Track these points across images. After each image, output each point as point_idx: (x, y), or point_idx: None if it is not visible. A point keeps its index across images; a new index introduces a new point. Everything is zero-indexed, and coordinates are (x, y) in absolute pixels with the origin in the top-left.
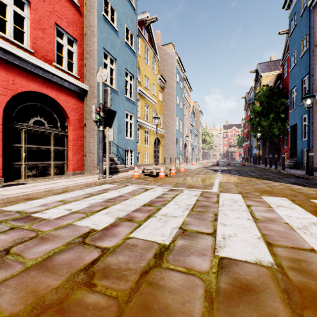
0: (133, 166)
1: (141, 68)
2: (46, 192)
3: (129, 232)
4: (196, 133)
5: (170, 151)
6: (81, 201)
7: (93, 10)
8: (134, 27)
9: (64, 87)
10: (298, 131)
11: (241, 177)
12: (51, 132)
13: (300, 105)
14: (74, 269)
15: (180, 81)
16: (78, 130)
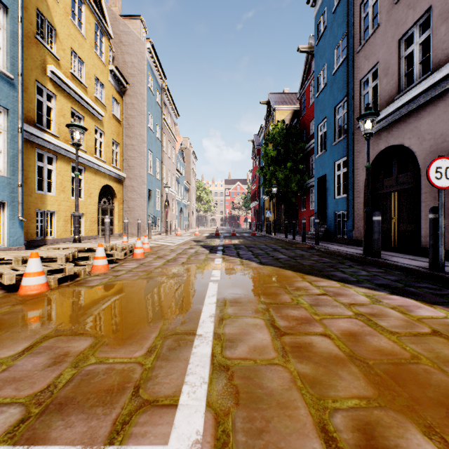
0: (3, 247)
1: (62, 29)
2: None
3: None
4: (188, 186)
5: (136, 212)
6: None
7: None
8: None
9: None
10: (329, 184)
11: (265, 269)
12: None
13: (332, 146)
14: None
15: (156, 91)
16: None
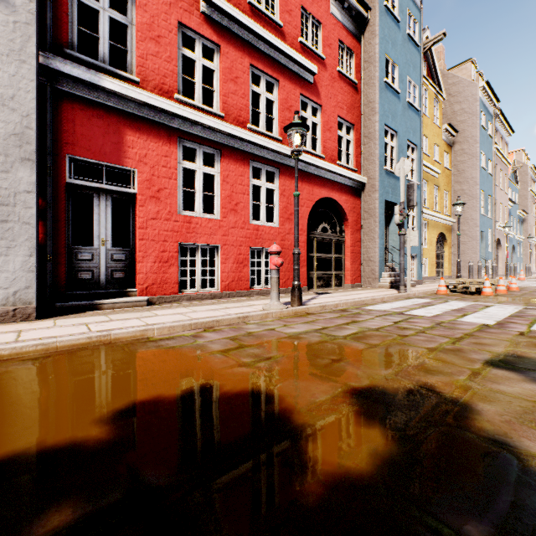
0: (416, 279)
1: None
2: (371, 300)
3: (525, 327)
4: (522, 215)
5: (466, 255)
6: (426, 309)
7: (374, 81)
8: (418, 73)
9: (344, 186)
10: None
11: None
12: (332, 239)
13: None
14: (510, 334)
15: (487, 123)
16: (355, 233)
